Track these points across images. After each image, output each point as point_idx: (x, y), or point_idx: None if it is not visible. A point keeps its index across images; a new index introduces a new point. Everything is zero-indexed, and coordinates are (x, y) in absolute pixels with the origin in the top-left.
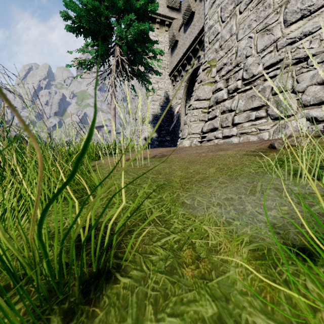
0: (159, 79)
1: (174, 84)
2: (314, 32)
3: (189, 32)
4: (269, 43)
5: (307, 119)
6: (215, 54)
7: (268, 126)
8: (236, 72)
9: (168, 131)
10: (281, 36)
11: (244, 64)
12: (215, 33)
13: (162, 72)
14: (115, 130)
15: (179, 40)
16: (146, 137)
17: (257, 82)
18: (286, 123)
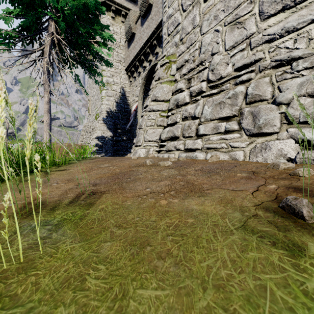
0: (115, 72)
1: (131, 80)
2: (300, 28)
3: (146, 26)
4: (240, 39)
5: (296, 141)
6: (175, 49)
7: (243, 144)
8: (200, 72)
9: (124, 130)
10: (256, 31)
11: (209, 63)
12: (175, 23)
13: (118, 65)
14: (50, 130)
15: (136, 33)
16: (98, 136)
17: (227, 86)
18: (267, 143)
